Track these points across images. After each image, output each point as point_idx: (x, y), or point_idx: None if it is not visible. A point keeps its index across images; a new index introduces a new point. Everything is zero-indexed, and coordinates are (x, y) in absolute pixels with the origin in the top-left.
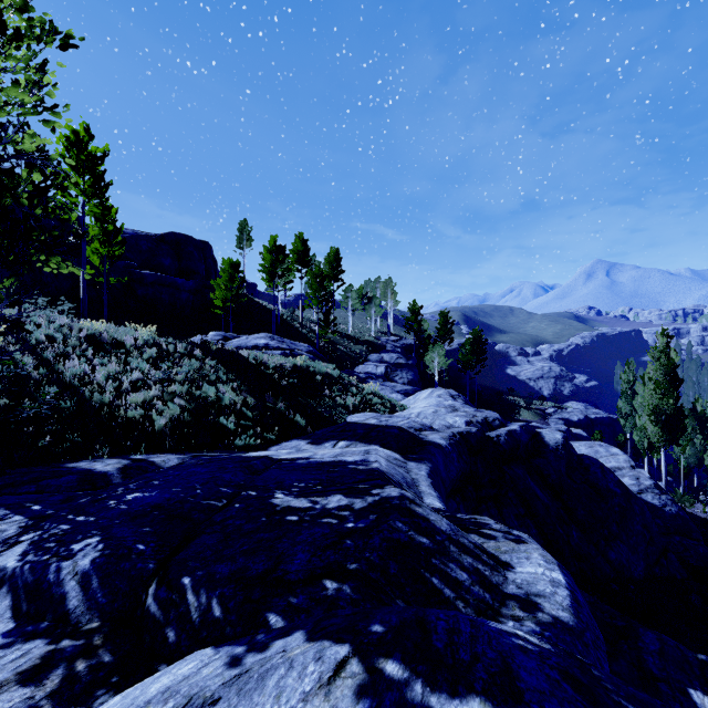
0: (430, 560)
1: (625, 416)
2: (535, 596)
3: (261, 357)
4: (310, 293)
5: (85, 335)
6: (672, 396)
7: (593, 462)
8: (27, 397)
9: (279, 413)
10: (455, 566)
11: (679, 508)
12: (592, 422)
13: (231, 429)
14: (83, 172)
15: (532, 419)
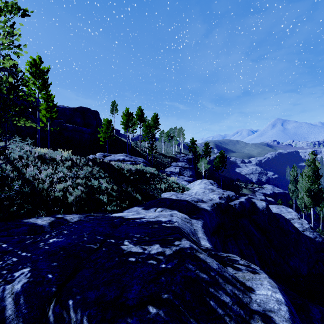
0: (208, 289)
1: (292, 192)
2: (269, 312)
3: (121, 165)
4: (144, 134)
5: (37, 155)
6: (316, 183)
7: (281, 217)
8: (7, 186)
9: (128, 193)
10: (222, 293)
11: (323, 239)
12: (276, 194)
13: (105, 202)
14: (38, 78)
15: (248, 193)
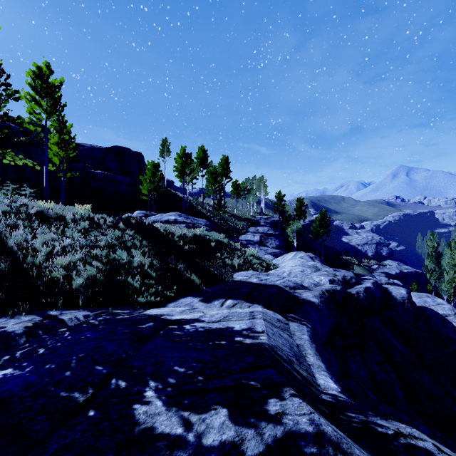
0: None
1: (430, 271)
2: None
3: (170, 229)
4: (208, 185)
5: (36, 212)
6: None
7: (433, 314)
8: None
9: (179, 272)
10: None
11: None
12: (405, 275)
13: (137, 288)
14: (45, 96)
15: (362, 273)
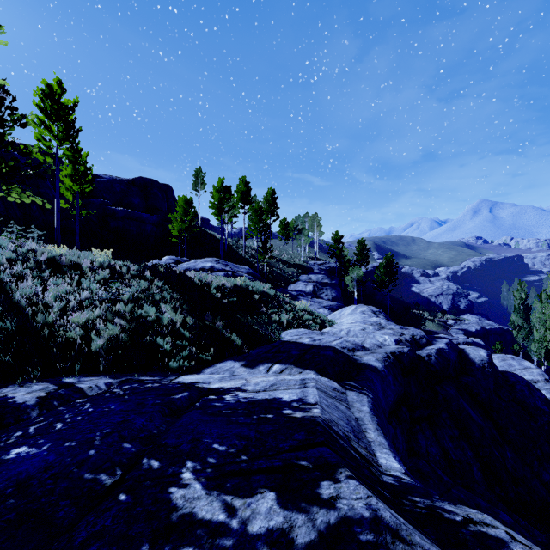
0: None
1: (517, 328)
2: None
3: (205, 278)
4: (251, 225)
5: (46, 258)
6: None
7: (519, 380)
8: None
9: (216, 331)
10: None
11: None
12: (487, 332)
13: (167, 350)
14: (56, 119)
15: (436, 330)
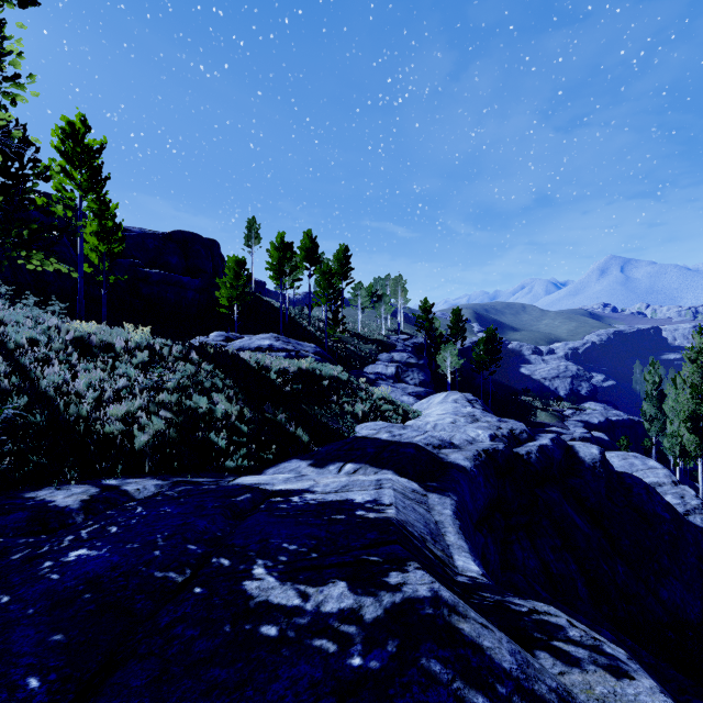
0: None
1: (650, 419)
2: None
3: (263, 360)
4: (318, 291)
5: (73, 338)
6: None
7: (636, 482)
8: None
9: (279, 425)
10: None
11: None
12: (613, 424)
13: (222, 447)
14: (79, 165)
15: (550, 422)
